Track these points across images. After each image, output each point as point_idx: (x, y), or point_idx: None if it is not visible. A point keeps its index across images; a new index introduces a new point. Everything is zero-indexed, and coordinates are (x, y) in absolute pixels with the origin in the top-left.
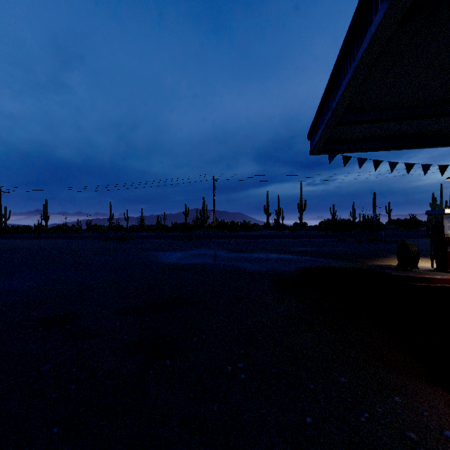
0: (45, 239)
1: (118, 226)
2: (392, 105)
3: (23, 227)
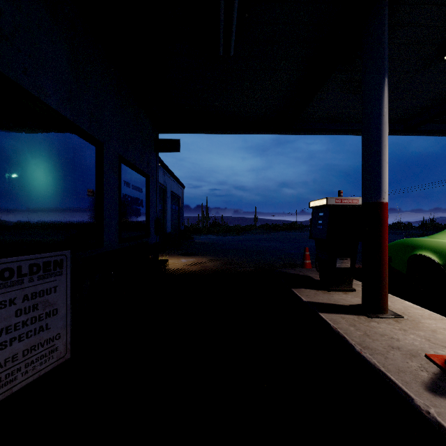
0: None
1: None
2: None
3: None
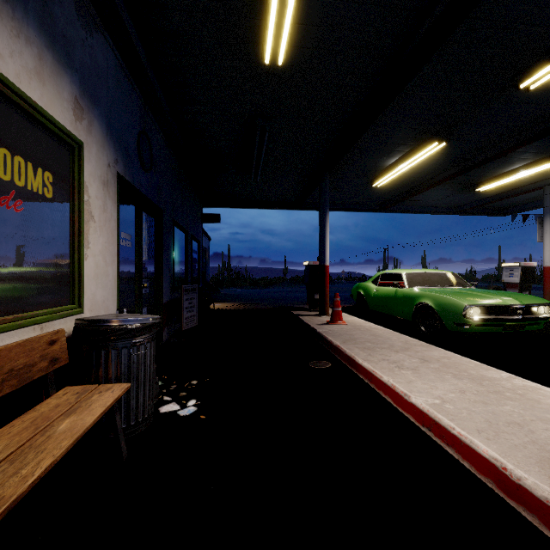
0: None
1: (486, 276)
2: (476, 199)
3: None
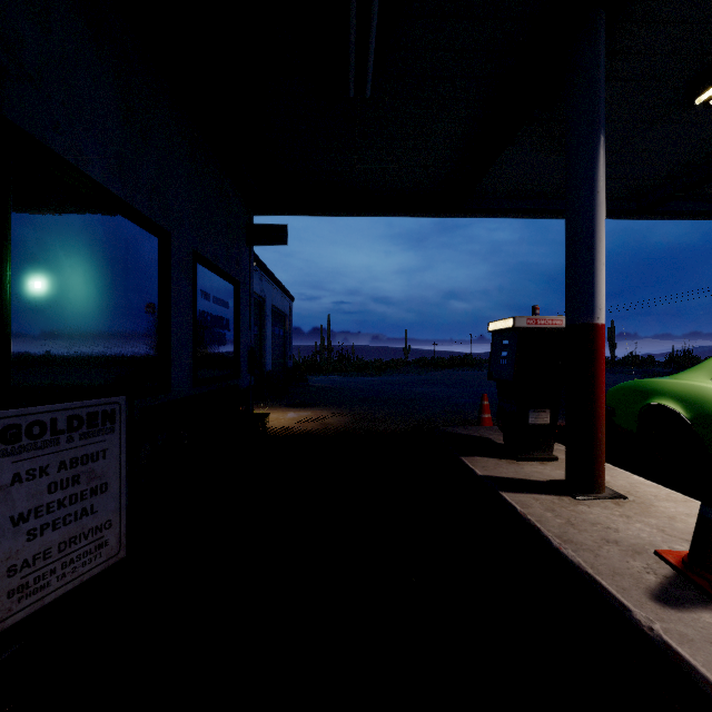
0: None
1: None
2: None
3: None
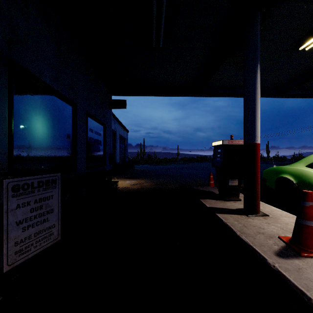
0: None
1: None
2: None
3: None
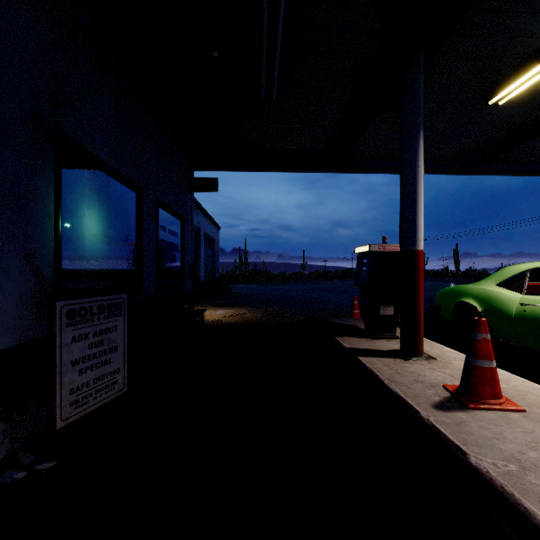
0: (434, 281)
1: None
2: None
3: (433, 272)
